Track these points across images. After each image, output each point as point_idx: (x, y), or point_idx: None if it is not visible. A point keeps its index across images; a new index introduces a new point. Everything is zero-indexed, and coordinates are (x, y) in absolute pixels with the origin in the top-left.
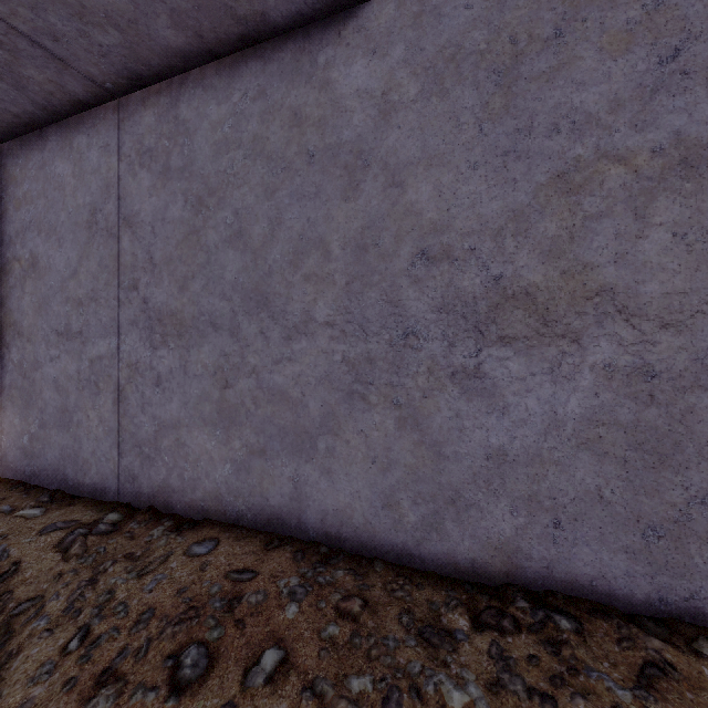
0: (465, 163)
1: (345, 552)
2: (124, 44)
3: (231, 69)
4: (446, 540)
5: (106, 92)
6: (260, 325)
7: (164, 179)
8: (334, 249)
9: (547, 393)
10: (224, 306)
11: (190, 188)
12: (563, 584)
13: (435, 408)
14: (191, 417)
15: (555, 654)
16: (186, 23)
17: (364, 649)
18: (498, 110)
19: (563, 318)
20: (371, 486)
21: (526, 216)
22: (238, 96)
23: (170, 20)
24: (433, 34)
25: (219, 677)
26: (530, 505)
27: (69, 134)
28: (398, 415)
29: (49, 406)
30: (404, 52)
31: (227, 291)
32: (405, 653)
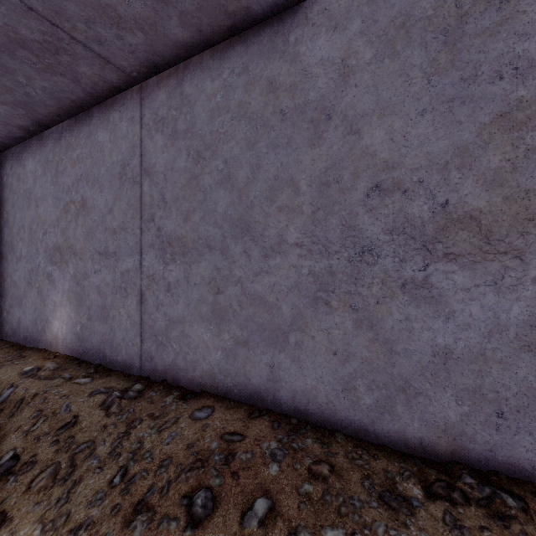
0: (414, 110)
1: (311, 424)
2: (146, 42)
3: (222, 53)
4: (397, 420)
5: (132, 79)
6: (244, 246)
7: (172, 140)
8: (302, 186)
9: (490, 301)
10: (216, 232)
11: (192, 145)
12: (506, 466)
13: (387, 312)
14: (192, 315)
15: (505, 528)
16: (190, 22)
17: (335, 506)
18: (444, 64)
19: (506, 237)
20: (332, 373)
21: (470, 151)
22: (227, 73)
23: (179, 20)
24: (385, 8)
25: (222, 516)
26: (474, 396)
27: (107, 111)
28: (355, 317)
29: (93, 305)
30: (360, 25)
31: (219, 221)
32: (369, 512)
